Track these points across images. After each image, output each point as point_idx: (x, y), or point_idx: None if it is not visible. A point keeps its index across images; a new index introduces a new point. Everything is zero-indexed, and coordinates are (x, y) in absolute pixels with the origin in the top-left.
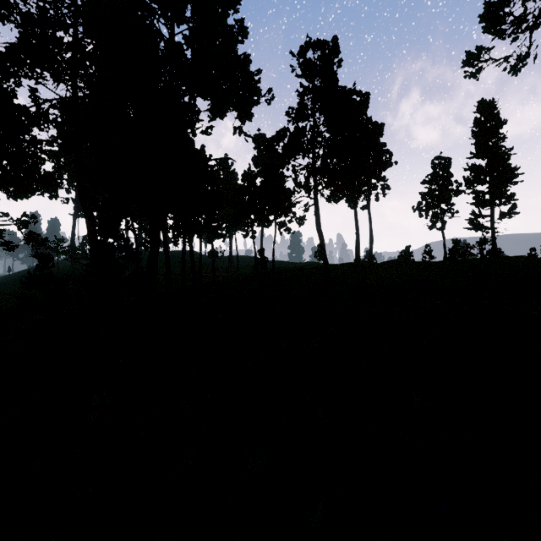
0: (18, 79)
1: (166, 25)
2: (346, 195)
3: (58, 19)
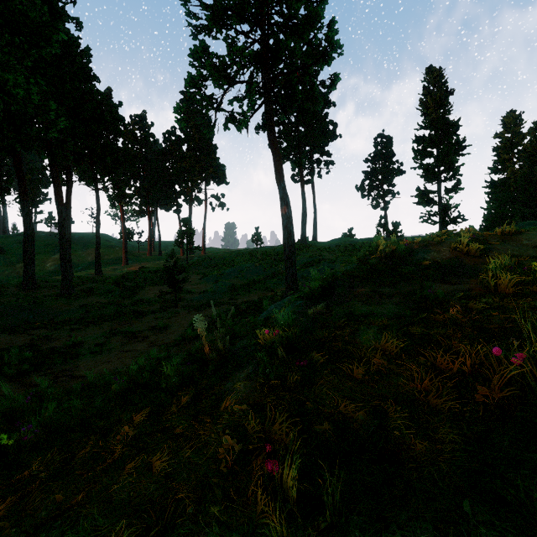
0: None
1: None
2: (311, 101)
3: None
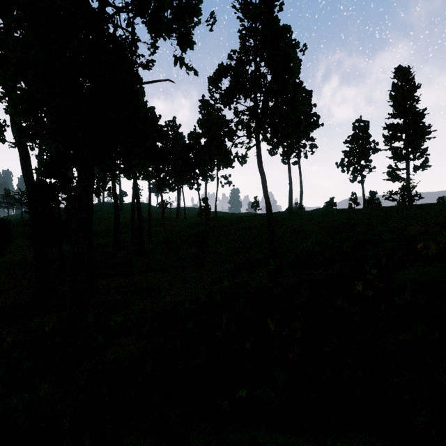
0: None
1: None
2: (286, 137)
3: None
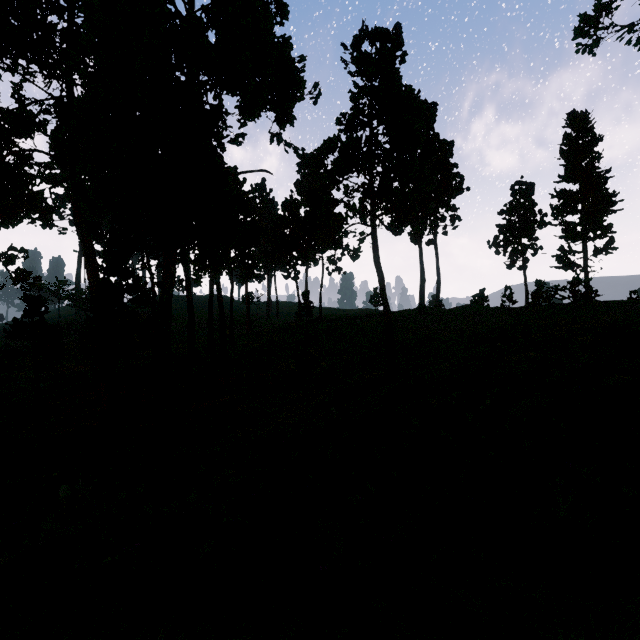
0: None
1: None
2: (411, 222)
3: None
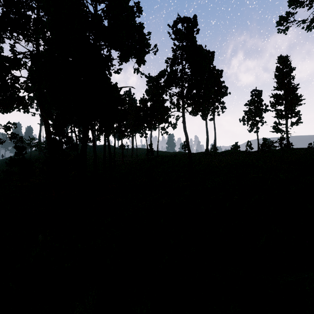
0: (2, 39)
1: (91, 4)
2: (201, 110)
3: (28, 4)
